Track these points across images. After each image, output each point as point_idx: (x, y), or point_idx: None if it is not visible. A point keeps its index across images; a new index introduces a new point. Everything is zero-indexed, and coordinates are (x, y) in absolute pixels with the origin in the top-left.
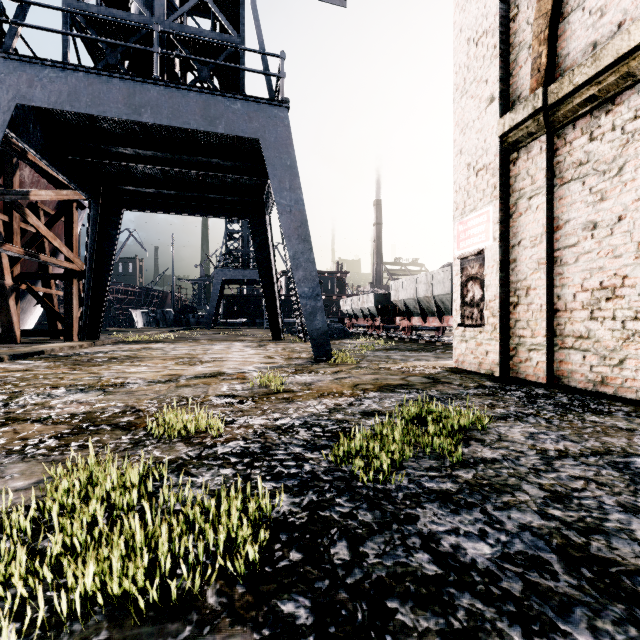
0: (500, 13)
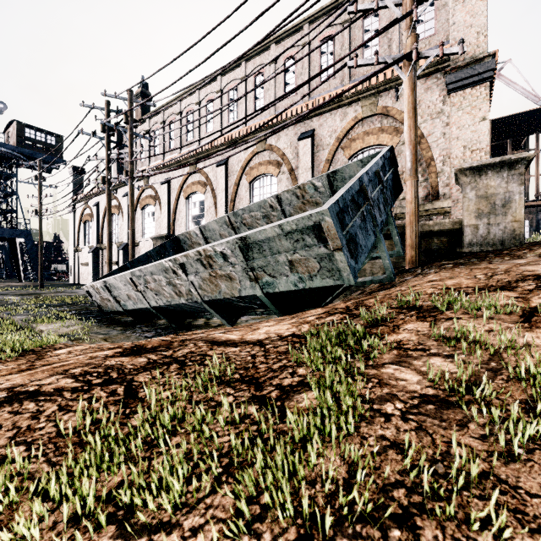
0: (74, 232)
